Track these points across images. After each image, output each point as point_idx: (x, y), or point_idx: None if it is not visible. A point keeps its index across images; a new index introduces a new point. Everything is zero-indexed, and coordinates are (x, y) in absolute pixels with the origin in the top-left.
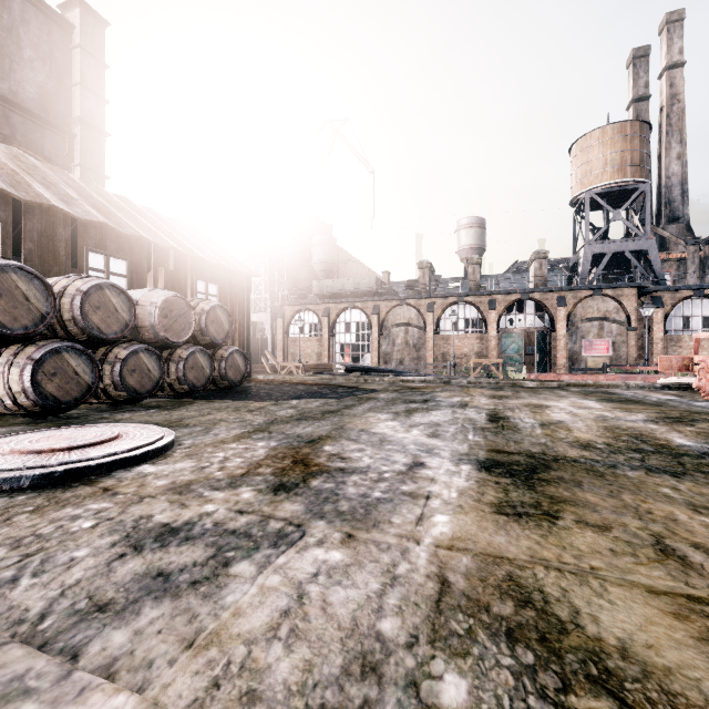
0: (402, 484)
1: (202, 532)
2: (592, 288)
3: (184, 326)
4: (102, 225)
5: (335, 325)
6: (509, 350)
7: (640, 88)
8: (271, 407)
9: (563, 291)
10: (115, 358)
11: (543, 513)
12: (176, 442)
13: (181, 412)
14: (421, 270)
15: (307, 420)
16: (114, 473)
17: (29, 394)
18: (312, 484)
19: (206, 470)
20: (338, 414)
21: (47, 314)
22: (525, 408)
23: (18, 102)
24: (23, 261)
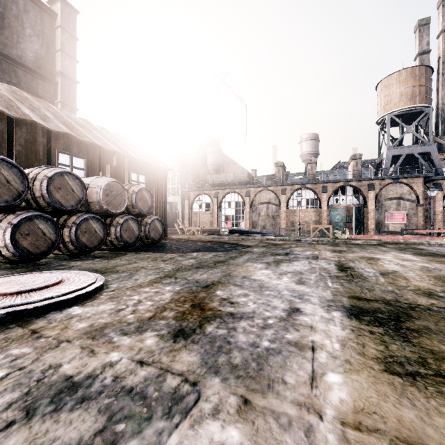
0: (286, 332)
1: (99, 390)
2: (392, 178)
3: (120, 202)
4: (68, 135)
5: (221, 203)
6: (335, 219)
7: (424, 45)
8: (179, 257)
9: (372, 180)
10: (72, 223)
11: (435, 374)
12: (105, 286)
13: (116, 261)
14: (277, 168)
15: (203, 268)
16: (48, 314)
17: (9, 248)
18: (207, 330)
19: (121, 312)
20: (225, 264)
21: (22, 192)
22: (362, 260)
23: (22, 62)
24: (14, 159)
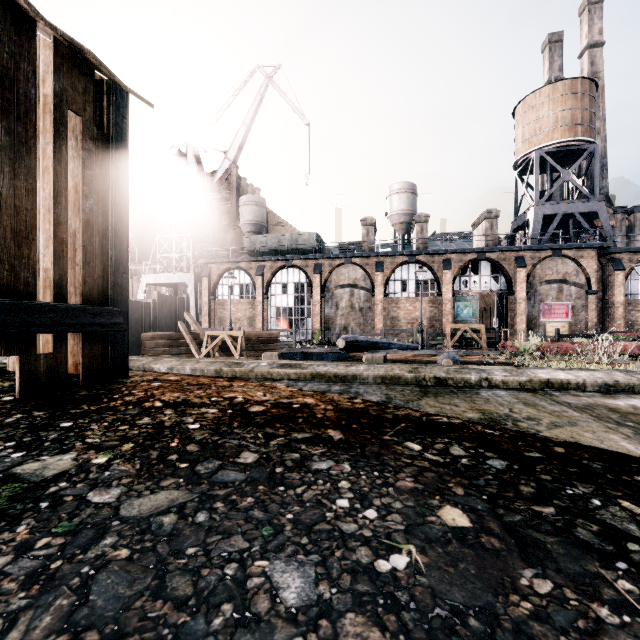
0: None
1: None
2: (553, 248)
3: None
4: None
5: (269, 285)
6: (463, 314)
7: (555, 70)
8: None
9: (521, 251)
10: None
11: None
12: None
13: None
14: (365, 228)
15: None
16: None
17: None
18: None
19: None
20: None
21: None
22: None
23: None
24: None
